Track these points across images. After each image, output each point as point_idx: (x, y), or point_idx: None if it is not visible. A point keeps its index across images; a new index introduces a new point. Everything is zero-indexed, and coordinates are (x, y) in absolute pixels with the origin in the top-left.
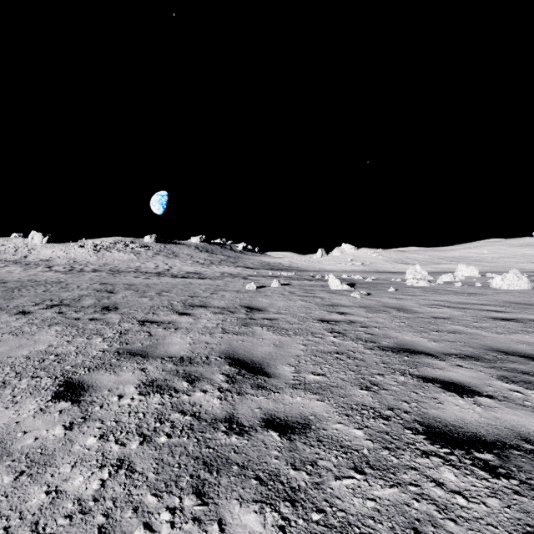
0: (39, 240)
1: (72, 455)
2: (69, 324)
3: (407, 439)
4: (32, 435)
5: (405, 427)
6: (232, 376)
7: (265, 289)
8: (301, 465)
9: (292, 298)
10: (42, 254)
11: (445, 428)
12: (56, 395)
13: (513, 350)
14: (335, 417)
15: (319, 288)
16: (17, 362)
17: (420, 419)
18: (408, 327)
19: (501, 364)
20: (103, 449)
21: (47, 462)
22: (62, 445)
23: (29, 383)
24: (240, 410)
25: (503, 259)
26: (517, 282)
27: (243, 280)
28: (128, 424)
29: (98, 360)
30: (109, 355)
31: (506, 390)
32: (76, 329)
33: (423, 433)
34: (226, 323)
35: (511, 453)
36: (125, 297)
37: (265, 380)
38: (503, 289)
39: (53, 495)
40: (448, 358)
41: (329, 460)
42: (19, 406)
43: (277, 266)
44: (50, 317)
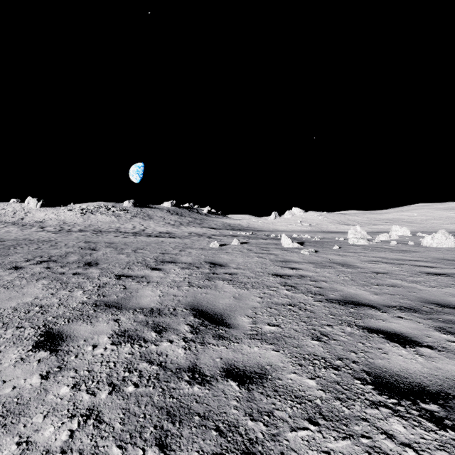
0: (34, 205)
1: (45, 405)
2: (55, 278)
3: (357, 389)
4: (10, 385)
5: (354, 377)
6: (196, 327)
7: (227, 246)
8: (258, 415)
9: (250, 255)
10: (37, 217)
11: (392, 378)
12: (36, 344)
13: (447, 303)
14: (290, 367)
15: (273, 246)
16: (6, 313)
17: (367, 369)
18: (352, 281)
19: (437, 315)
20: (75, 398)
21: (21, 412)
22: (38, 394)
23: (14, 333)
24: (203, 359)
25: (431, 220)
26: (445, 241)
27: (207, 239)
28: (100, 373)
29: (77, 312)
30: (88, 306)
31: (444, 340)
32: (60, 282)
33: (371, 383)
34: (192, 277)
35: (454, 404)
36: (105, 254)
37: (226, 331)
38: (433, 247)
39: (24, 446)
40: (389, 310)
41: (284, 410)
42: (2, 356)
43: (237, 227)
44: (39, 272)
